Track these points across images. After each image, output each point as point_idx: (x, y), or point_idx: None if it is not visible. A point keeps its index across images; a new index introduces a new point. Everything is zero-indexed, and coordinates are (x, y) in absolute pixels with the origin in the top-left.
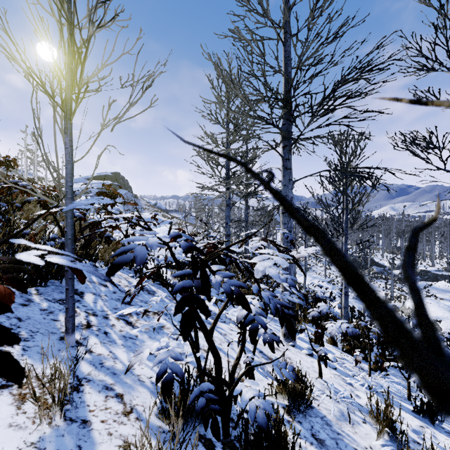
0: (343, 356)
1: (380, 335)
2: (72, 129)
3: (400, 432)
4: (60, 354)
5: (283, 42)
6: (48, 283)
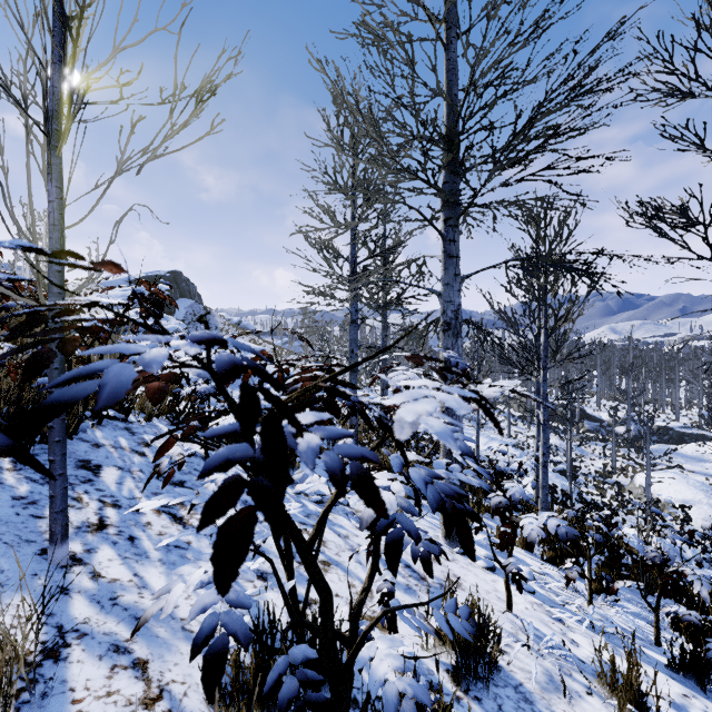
0: (543, 568)
1: (597, 531)
2: (61, 168)
3: None
4: (34, 583)
5: (445, 45)
6: (32, 450)
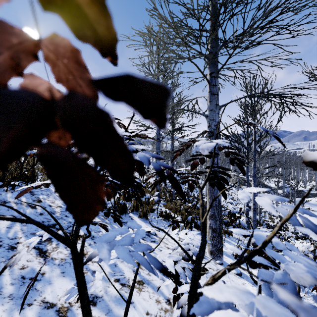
0: None
1: None
2: None
3: None
4: None
5: None
6: None
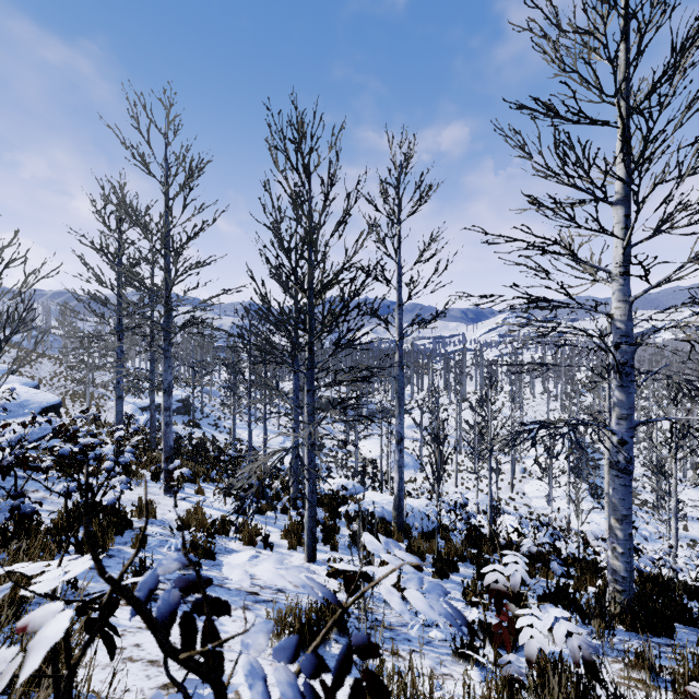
0: (220, 498)
1: None
2: None
3: (201, 514)
4: None
5: (164, 256)
6: None
